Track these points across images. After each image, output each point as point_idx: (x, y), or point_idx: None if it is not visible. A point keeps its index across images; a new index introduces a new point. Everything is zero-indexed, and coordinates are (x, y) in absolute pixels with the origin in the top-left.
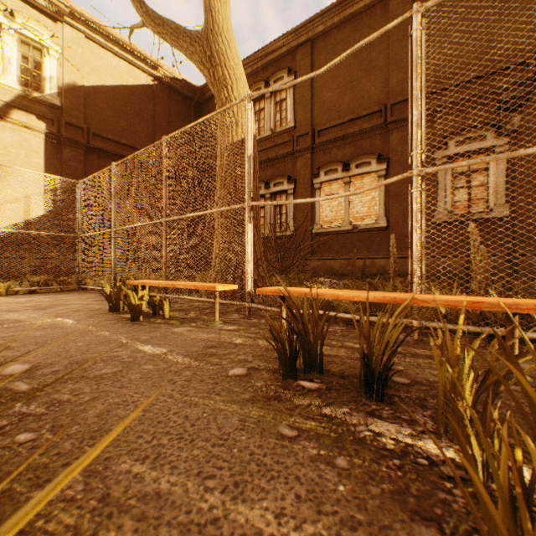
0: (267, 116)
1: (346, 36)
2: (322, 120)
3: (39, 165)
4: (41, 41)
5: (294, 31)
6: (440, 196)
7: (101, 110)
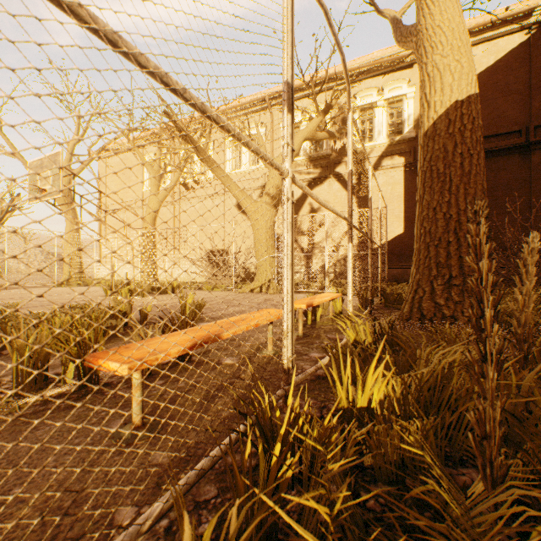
0: None
1: None
2: None
3: (400, 193)
4: (400, 93)
5: None
6: None
7: None
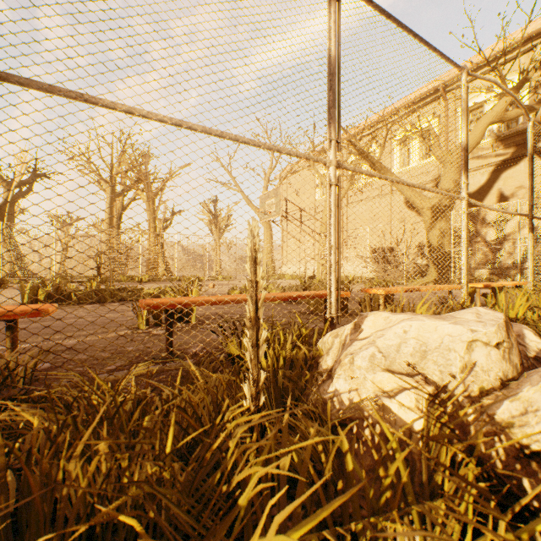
0: None
1: None
2: None
3: None
4: None
5: None
6: None
7: None
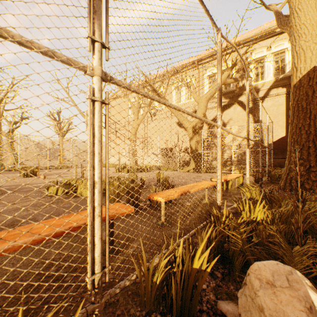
0: None
1: None
2: None
3: (282, 111)
4: (282, 48)
5: None
6: None
7: None
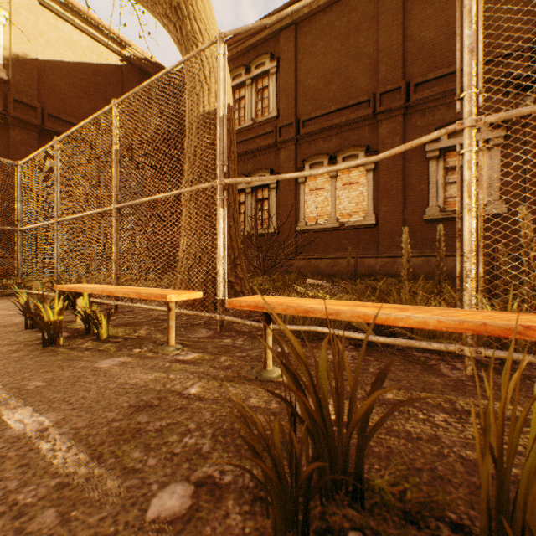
0: (248, 105)
1: (332, 20)
2: (306, 109)
3: None
4: None
5: (277, 12)
6: (432, 191)
7: (59, 88)
